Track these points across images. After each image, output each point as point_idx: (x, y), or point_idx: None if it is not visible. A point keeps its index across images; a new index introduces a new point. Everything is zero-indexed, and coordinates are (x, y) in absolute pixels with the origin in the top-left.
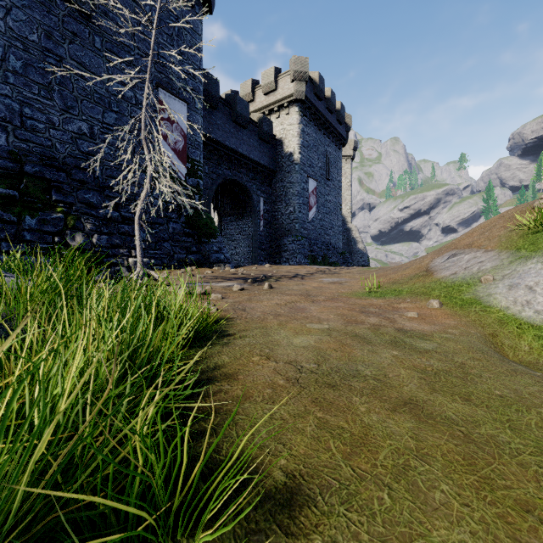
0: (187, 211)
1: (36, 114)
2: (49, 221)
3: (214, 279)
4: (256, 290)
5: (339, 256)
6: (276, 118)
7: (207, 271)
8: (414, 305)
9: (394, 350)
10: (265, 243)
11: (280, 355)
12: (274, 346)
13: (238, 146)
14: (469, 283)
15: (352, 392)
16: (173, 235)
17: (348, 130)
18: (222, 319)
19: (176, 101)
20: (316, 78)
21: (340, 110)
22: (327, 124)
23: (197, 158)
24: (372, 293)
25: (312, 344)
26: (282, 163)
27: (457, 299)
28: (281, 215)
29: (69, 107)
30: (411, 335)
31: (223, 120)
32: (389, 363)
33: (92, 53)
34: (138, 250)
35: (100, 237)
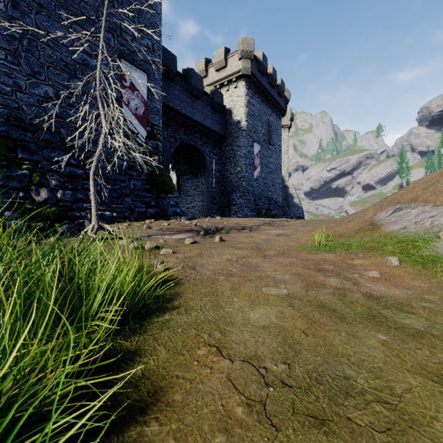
0: (147, 170)
1: (3, 77)
2: (14, 178)
3: (169, 231)
4: (208, 243)
5: (279, 209)
6: (226, 91)
7: (164, 223)
8: (370, 262)
9: (379, 332)
10: (217, 198)
11: (235, 343)
12: (227, 326)
13: (193, 114)
14: (425, 239)
15: (357, 440)
16: (134, 191)
17: (287, 102)
18: (169, 281)
19: (137, 71)
20: (260, 57)
21: (280, 85)
22: (270, 96)
23: (156, 122)
24: (320, 246)
25: (273, 321)
26: (231, 129)
27: (416, 256)
28: (230, 174)
29: (36, 72)
30: (387, 305)
31: (180, 91)
32: (383, 359)
33: (57, 24)
34: (93, 205)
35: (65, 193)
